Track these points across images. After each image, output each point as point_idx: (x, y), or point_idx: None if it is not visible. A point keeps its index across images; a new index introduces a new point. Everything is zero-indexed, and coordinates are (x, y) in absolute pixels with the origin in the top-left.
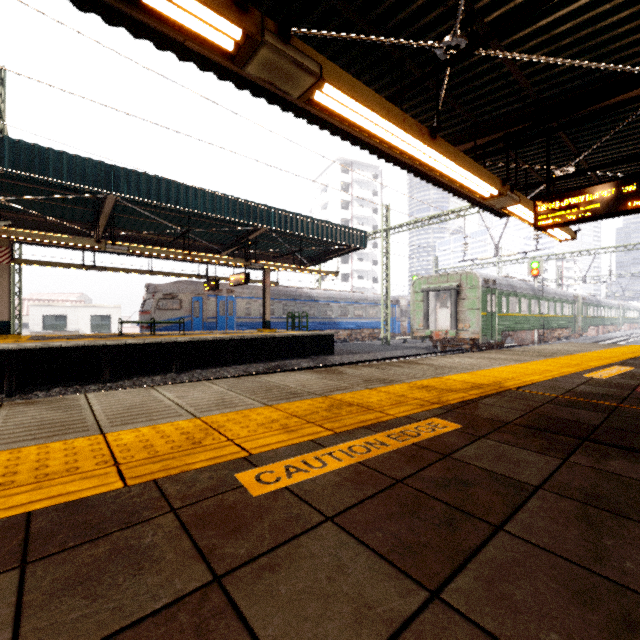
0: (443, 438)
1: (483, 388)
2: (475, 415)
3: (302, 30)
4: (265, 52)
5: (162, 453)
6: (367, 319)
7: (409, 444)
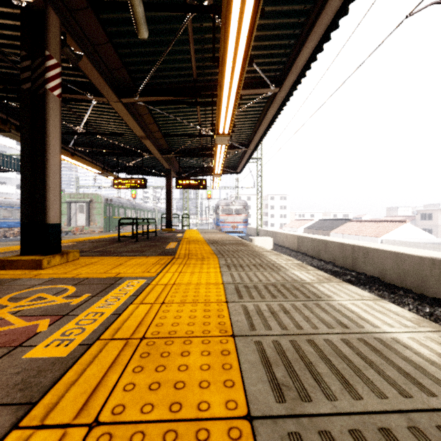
0: (74, 244)
1: (88, 239)
2: (82, 242)
3: (12, 104)
4: (10, 134)
5: (2, 250)
6: (16, 220)
7: (66, 245)
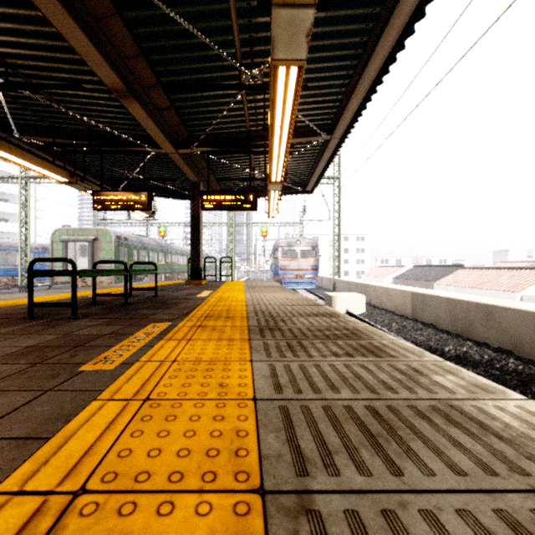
0: None
1: None
2: None
3: None
4: None
5: None
6: (3, 266)
7: None
